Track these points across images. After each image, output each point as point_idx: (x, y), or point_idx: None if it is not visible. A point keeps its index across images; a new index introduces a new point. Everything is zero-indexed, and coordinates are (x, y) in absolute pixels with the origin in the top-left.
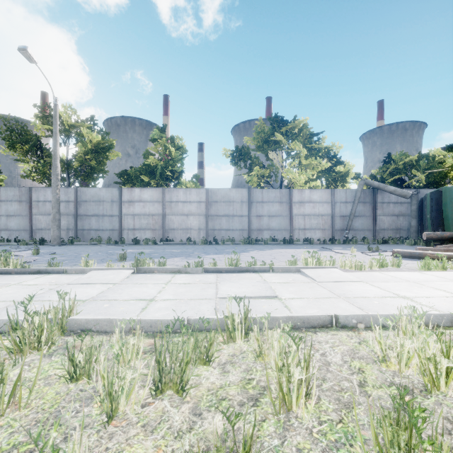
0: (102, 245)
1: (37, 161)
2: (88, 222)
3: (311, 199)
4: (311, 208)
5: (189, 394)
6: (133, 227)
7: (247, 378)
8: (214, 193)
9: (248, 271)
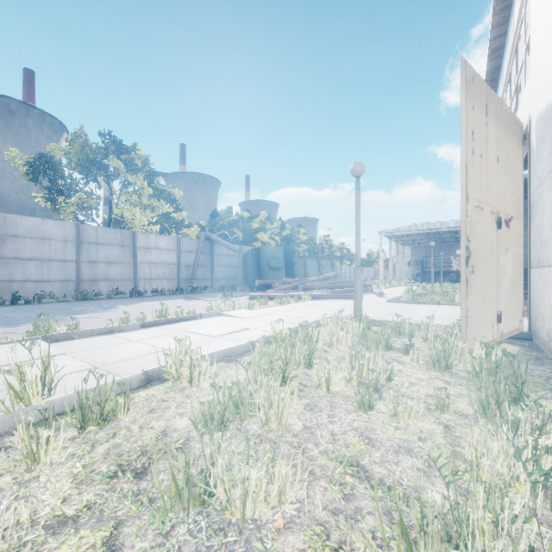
0: None
1: None
2: None
3: (157, 245)
4: (158, 255)
5: None
6: None
7: None
8: (12, 222)
9: (182, 320)
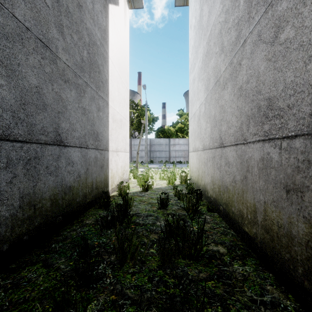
0: (169, 164)
1: None
2: (155, 154)
3: None
4: None
5: None
6: (175, 156)
7: None
8: None
9: None
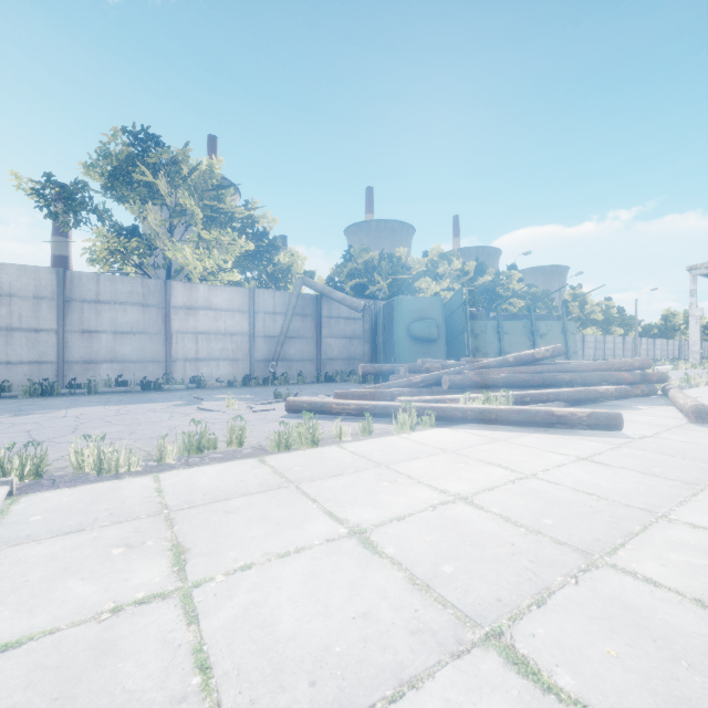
0: None
1: None
2: None
3: (210, 303)
4: (212, 320)
5: None
6: None
7: None
8: None
9: None
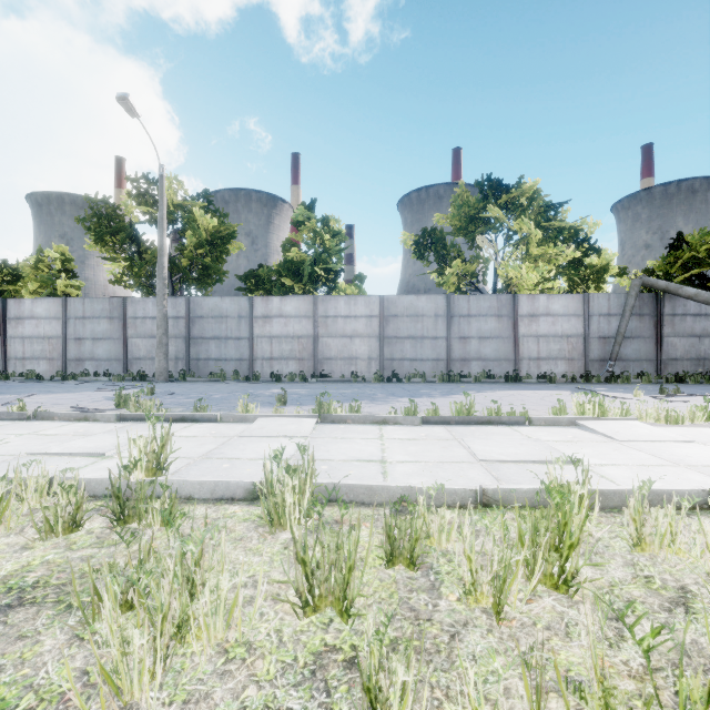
0: (229, 383)
1: (131, 260)
2: (204, 348)
3: (549, 310)
4: (550, 325)
5: (572, 592)
6: (270, 356)
7: (640, 575)
8: (393, 303)
9: (491, 423)
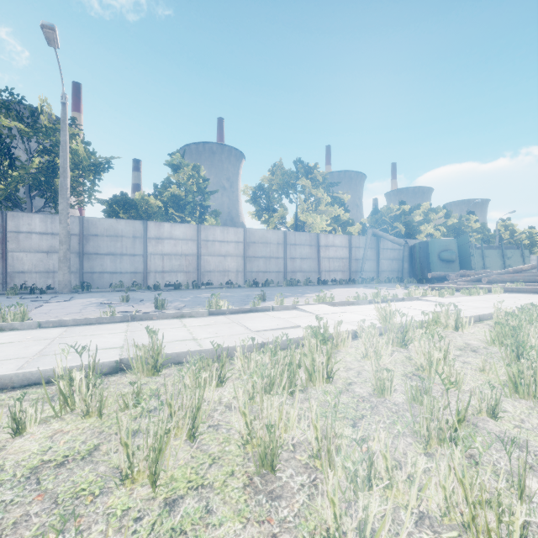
0: (144, 291)
1: None
2: (99, 263)
3: (334, 243)
4: (334, 252)
5: None
6: (162, 269)
7: None
8: (252, 233)
9: (391, 301)
